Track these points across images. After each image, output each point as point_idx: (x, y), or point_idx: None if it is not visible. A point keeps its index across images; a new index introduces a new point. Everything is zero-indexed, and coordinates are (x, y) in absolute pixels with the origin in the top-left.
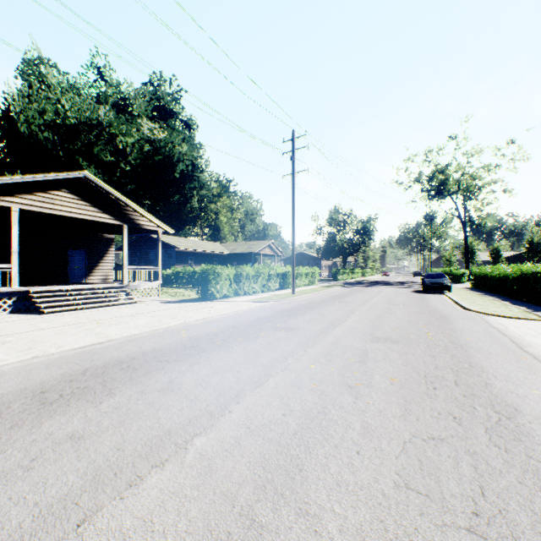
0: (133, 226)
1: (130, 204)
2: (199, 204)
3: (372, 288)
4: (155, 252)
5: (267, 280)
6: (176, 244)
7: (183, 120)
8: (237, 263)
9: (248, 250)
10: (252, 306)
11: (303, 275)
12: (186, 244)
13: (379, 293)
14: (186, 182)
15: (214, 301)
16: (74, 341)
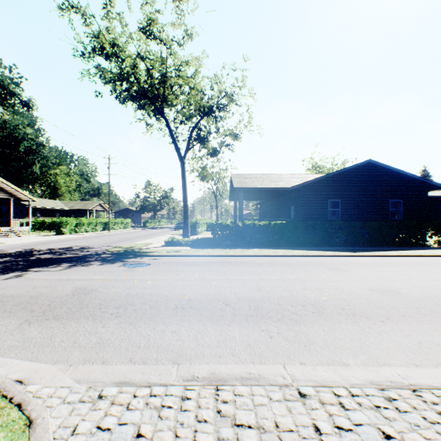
0: (16, 199)
1: (16, 188)
2: (40, 169)
3: (156, 229)
4: (6, 207)
5: (96, 226)
6: (27, 203)
7: (23, 100)
8: (76, 215)
9: (84, 207)
10: (86, 235)
11: (120, 223)
12: (34, 203)
13: (153, 231)
14: (29, 154)
15: (66, 235)
16: (27, 241)
